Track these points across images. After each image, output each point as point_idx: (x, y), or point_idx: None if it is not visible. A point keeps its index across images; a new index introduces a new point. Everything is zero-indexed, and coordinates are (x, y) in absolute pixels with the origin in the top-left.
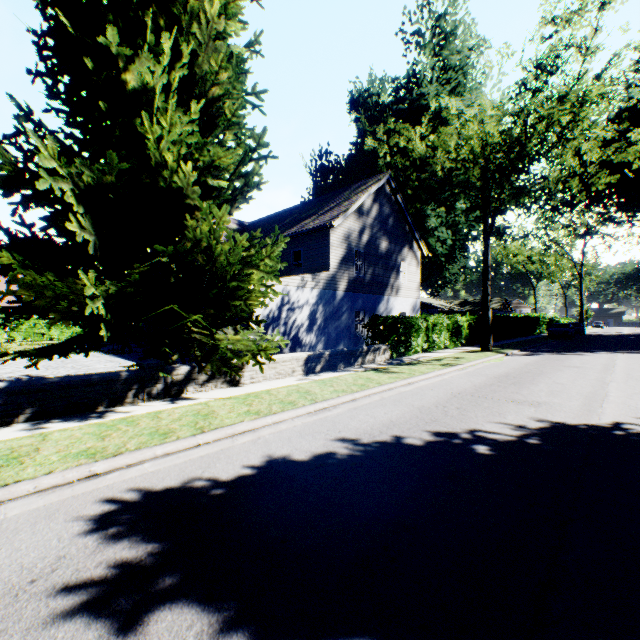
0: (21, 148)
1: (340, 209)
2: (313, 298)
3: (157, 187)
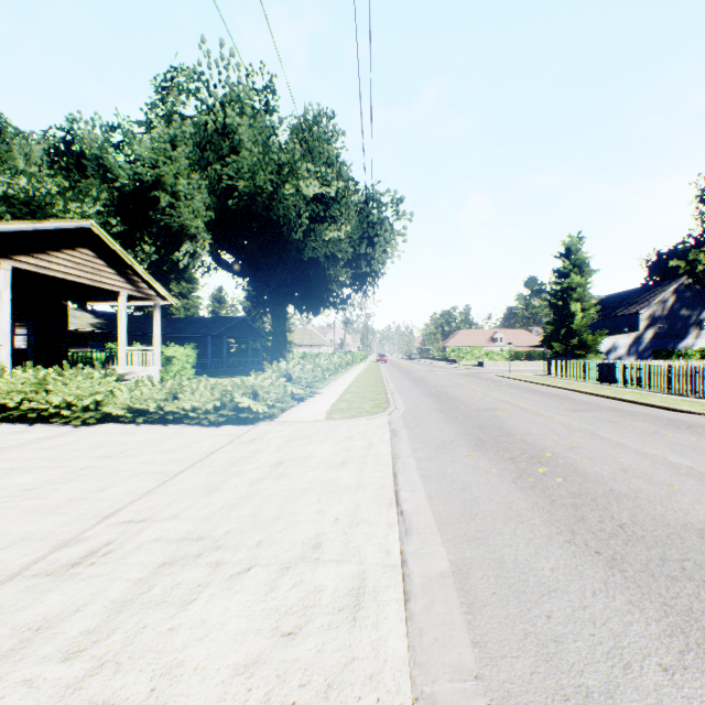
0: (548, 323)
1: (646, 303)
2: (628, 343)
3: (574, 328)
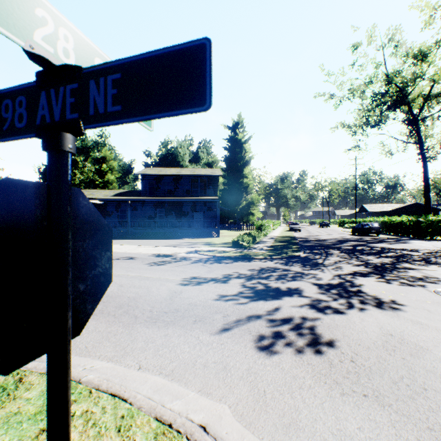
0: None
1: None
2: None
3: None
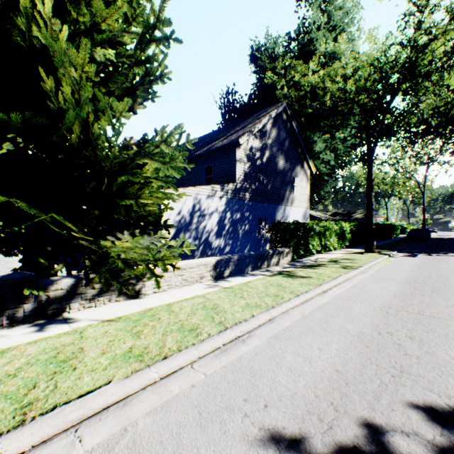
0: None
1: (245, 130)
2: (222, 206)
3: (10, 42)
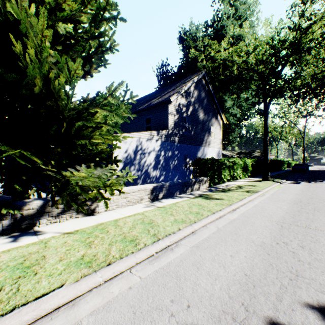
0: None
1: (175, 91)
2: (157, 147)
3: None
